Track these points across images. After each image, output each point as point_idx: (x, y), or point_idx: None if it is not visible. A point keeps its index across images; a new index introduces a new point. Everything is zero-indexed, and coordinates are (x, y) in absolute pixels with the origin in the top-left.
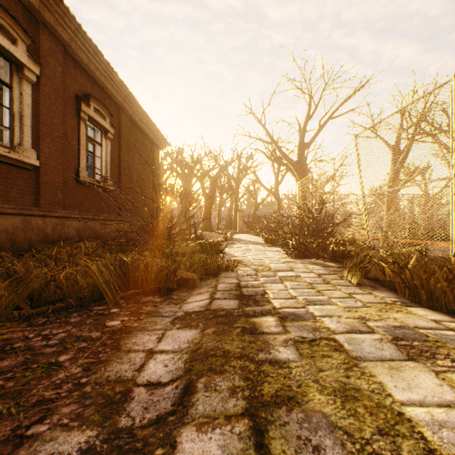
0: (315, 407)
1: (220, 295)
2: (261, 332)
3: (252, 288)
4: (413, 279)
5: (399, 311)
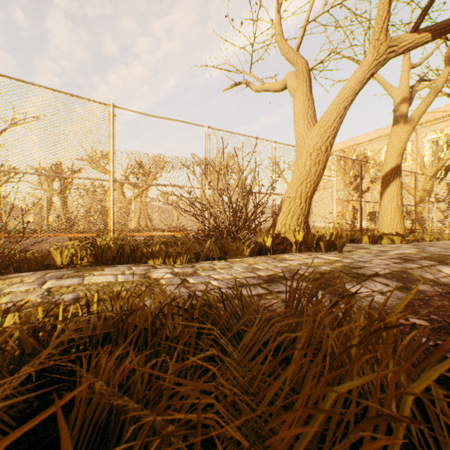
0: (341, 265)
1: (282, 288)
2: (317, 271)
3: (241, 281)
4: (212, 248)
5: (242, 260)
